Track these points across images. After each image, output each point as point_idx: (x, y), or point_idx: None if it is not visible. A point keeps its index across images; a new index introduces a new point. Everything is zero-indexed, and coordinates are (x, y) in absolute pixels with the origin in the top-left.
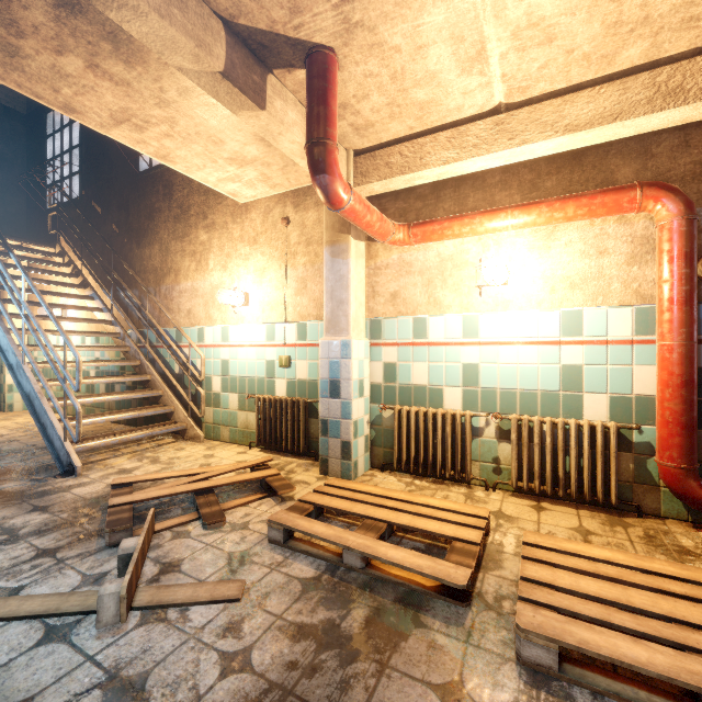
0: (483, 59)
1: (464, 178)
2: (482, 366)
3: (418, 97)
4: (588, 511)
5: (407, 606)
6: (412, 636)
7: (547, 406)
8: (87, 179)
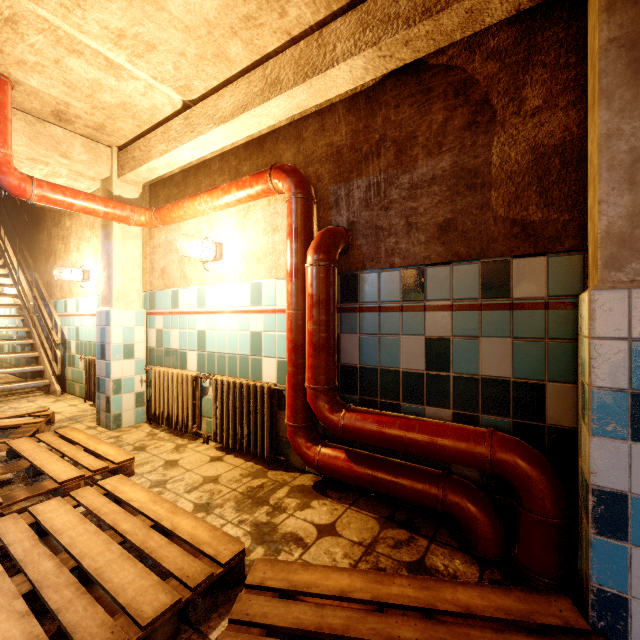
0: (120, 67)
1: (200, 166)
2: (207, 333)
3: (109, 100)
4: (253, 464)
5: None
6: None
7: (243, 368)
8: None
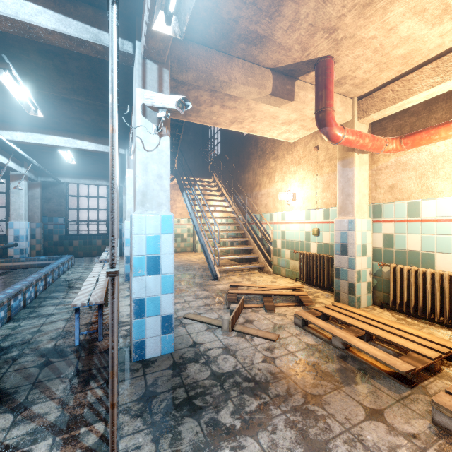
0: (450, 11)
1: None
2: None
3: (398, 53)
4: None
5: (364, 373)
6: (361, 385)
7: None
8: (223, 144)
